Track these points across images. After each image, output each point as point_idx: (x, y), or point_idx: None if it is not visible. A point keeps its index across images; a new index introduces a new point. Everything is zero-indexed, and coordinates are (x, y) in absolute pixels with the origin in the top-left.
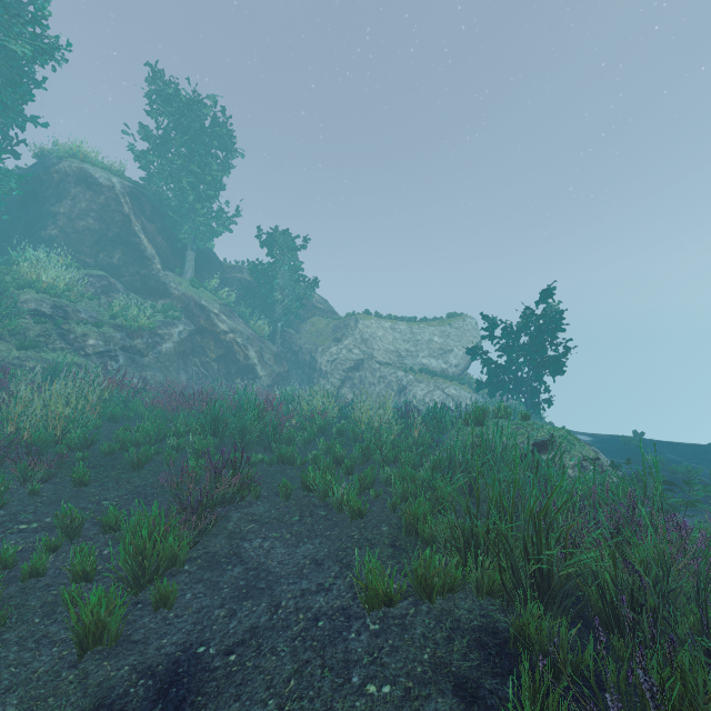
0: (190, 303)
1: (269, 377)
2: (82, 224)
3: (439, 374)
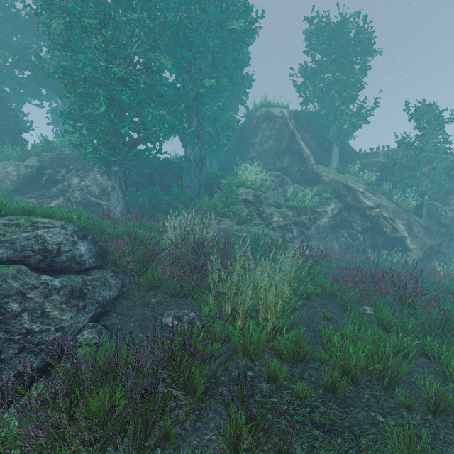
0: (338, 186)
1: (419, 249)
2: (267, 146)
3: None
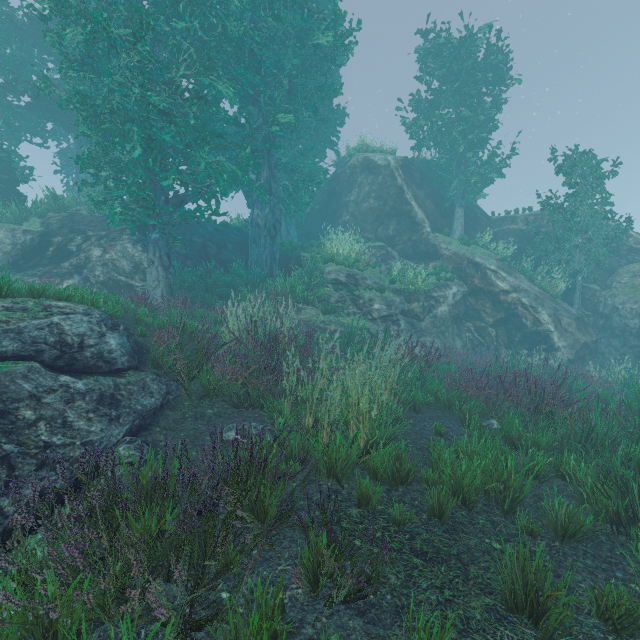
0: (462, 262)
1: (570, 348)
2: (365, 206)
3: None
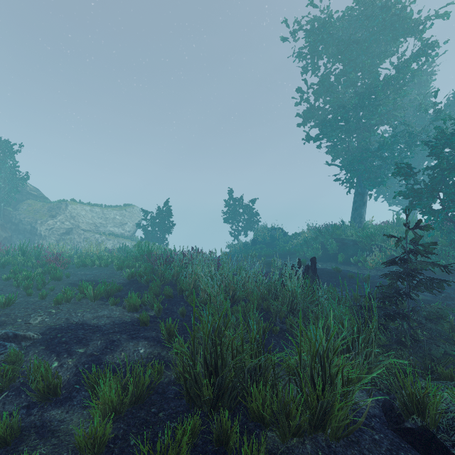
0: None
1: None
2: None
3: (120, 236)
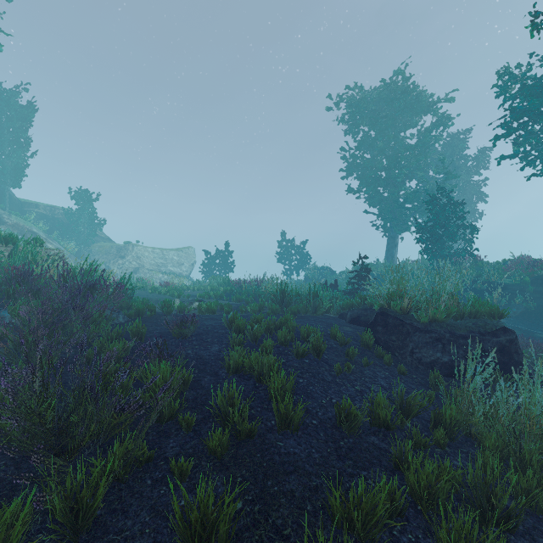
0: (24, 230)
1: None
2: None
3: (179, 275)
